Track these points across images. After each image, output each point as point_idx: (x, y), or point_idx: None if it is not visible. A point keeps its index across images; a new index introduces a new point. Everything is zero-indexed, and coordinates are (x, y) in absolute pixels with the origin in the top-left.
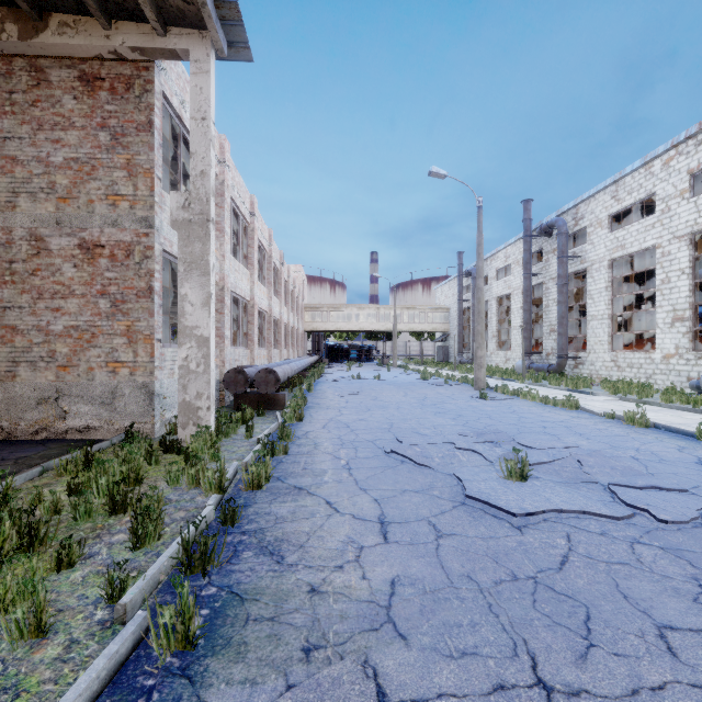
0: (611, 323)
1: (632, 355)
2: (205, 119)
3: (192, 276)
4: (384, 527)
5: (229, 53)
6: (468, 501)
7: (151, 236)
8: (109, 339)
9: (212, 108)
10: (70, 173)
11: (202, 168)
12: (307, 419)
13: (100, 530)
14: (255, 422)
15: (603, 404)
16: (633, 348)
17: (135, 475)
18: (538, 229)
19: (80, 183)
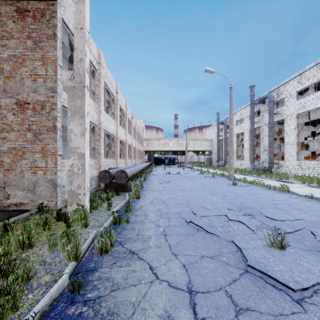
0: (297, 146)
1: (309, 162)
2: (82, 28)
3: (75, 119)
4: (192, 298)
5: None
6: (250, 269)
7: (55, 97)
8: (32, 154)
9: (86, 22)
10: (11, 63)
11: (81, 56)
12: (142, 197)
13: None
14: (114, 199)
15: (300, 189)
16: (308, 159)
17: (28, 241)
18: (258, 100)
19: (16, 69)
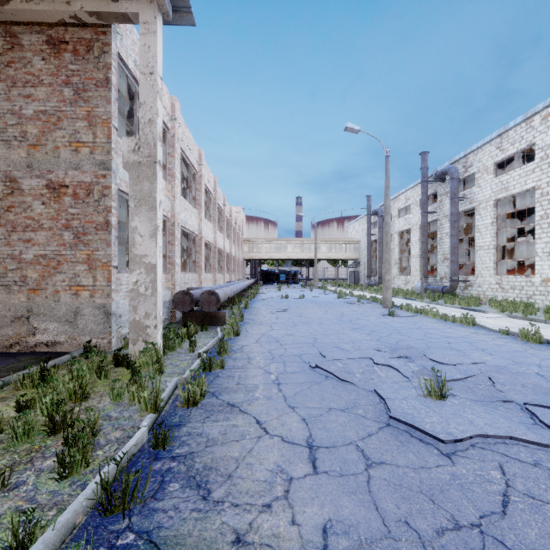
0: (496, 252)
1: (514, 279)
2: (153, 73)
3: (141, 211)
4: (312, 452)
5: (175, 17)
6: (393, 422)
7: (108, 177)
8: (72, 266)
9: (159, 64)
10: (39, 124)
11: (150, 116)
12: (243, 334)
13: (35, 453)
14: (198, 337)
15: (495, 321)
16: (514, 273)
17: (82, 391)
18: (433, 176)
19: (48, 132)
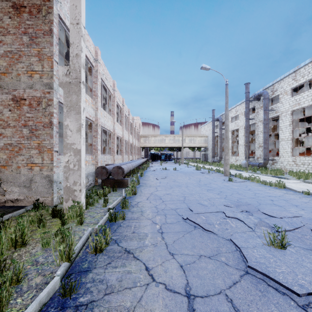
0: (292, 142)
1: (304, 158)
2: (78, 23)
3: (71, 114)
4: (191, 303)
5: None
6: (250, 270)
7: (51, 93)
8: (28, 150)
9: (82, 18)
10: (7, 59)
11: (76, 52)
12: (139, 193)
13: None
14: (110, 195)
15: (296, 185)
16: (302, 155)
17: (21, 240)
18: (253, 97)
19: (13, 64)
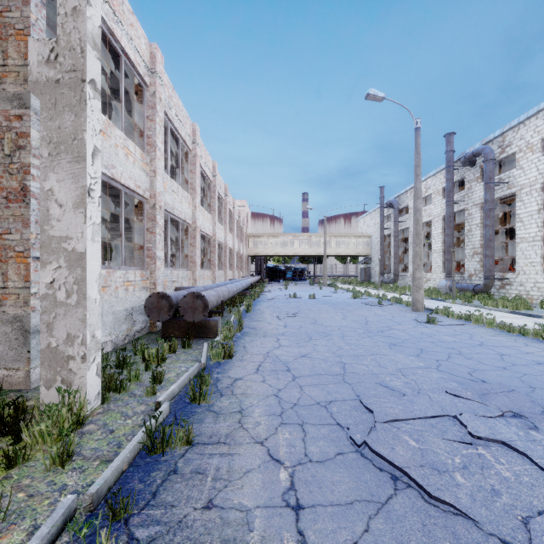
0: None
1: None
2: None
3: (60, 163)
4: None
5: None
6: None
7: (26, 119)
8: None
9: None
10: None
11: (74, 3)
12: (239, 354)
13: None
14: (175, 359)
15: None
16: None
17: None
18: (462, 159)
19: None
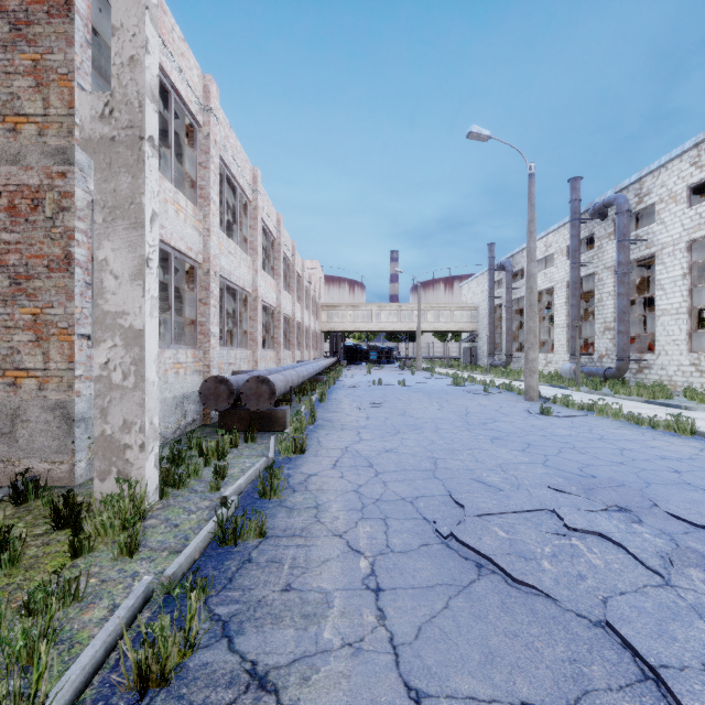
0: (690, 318)
1: None
2: None
3: (115, 230)
4: None
5: None
6: None
7: (70, 176)
8: (7, 334)
9: None
10: None
11: (131, 52)
12: (312, 449)
13: None
14: (237, 454)
15: None
16: None
17: None
18: (590, 210)
19: None
